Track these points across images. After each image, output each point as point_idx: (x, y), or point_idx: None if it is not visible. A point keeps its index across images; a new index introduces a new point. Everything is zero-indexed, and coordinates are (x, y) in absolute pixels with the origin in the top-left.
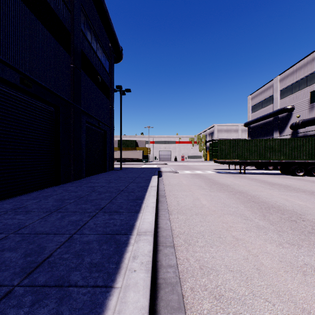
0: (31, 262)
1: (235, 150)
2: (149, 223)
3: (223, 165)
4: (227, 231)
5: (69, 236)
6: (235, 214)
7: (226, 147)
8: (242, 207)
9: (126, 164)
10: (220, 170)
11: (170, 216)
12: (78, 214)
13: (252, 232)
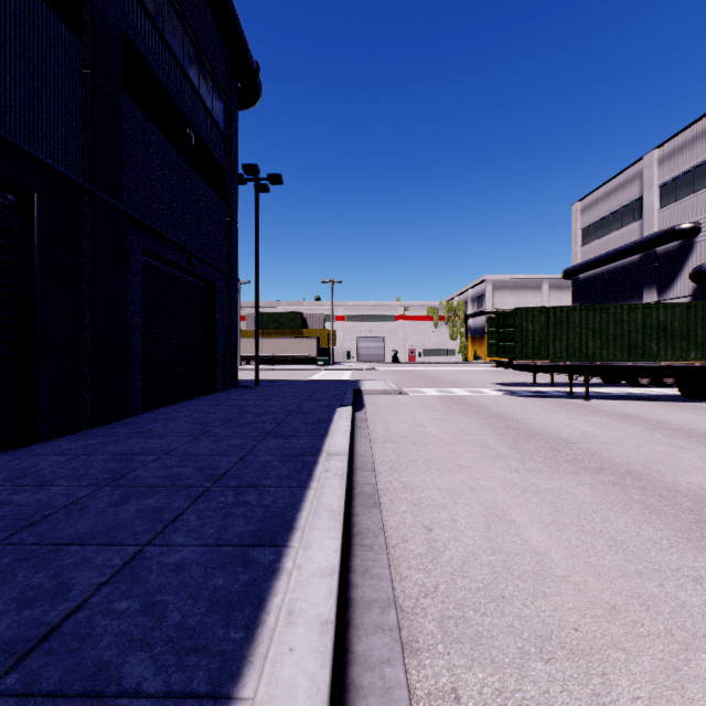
0: None
1: (560, 336)
2: None
3: (512, 371)
4: None
5: None
6: None
7: (536, 328)
8: None
9: (278, 369)
10: (514, 387)
11: (412, 669)
12: None
13: None
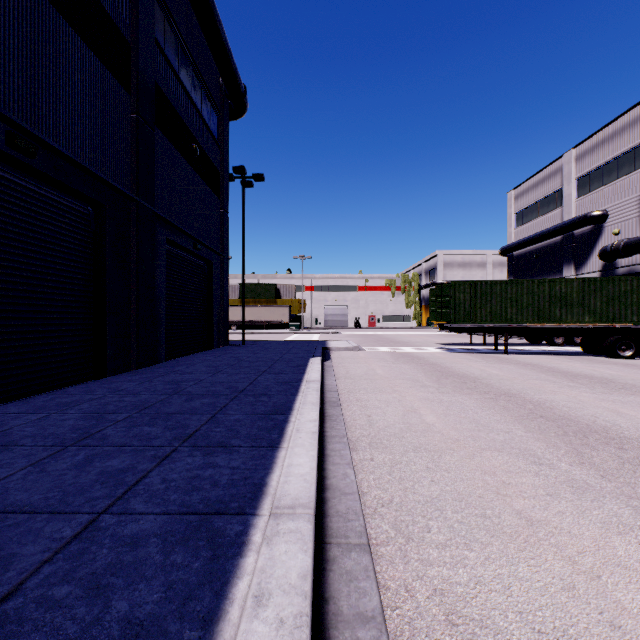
0: None
1: (485, 304)
2: (304, 478)
3: (457, 335)
4: (499, 496)
5: (88, 518)
6: (508, 449)
7: (466, 297)
8: (520, 432)
9: (256, 333)
10: (453, 346)
11: (354, 454)
12: (127, 453)
13: (562, 499)
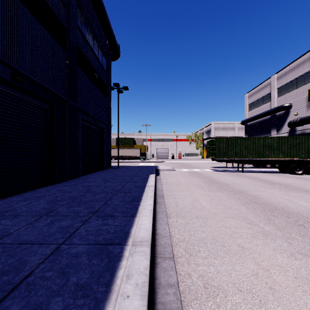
0: (6, 282)
1: (233, 148)
2: (146, 230)
3: (220, 162)
4: (231, 237)
5: (56, 246)
6: (238, 217)
7: (224, 145)
8: (244, 209)
9: (124, 161)
10: (218, 168)
11: (168, 219)
12: (69, 219)
13: (258, 239)
